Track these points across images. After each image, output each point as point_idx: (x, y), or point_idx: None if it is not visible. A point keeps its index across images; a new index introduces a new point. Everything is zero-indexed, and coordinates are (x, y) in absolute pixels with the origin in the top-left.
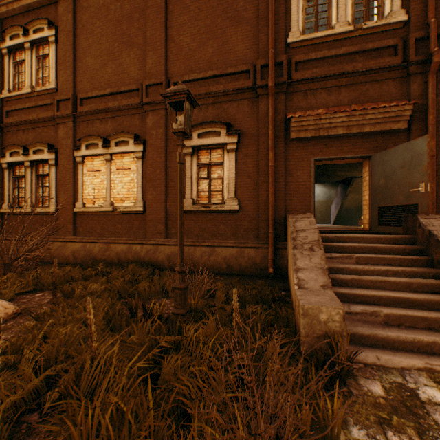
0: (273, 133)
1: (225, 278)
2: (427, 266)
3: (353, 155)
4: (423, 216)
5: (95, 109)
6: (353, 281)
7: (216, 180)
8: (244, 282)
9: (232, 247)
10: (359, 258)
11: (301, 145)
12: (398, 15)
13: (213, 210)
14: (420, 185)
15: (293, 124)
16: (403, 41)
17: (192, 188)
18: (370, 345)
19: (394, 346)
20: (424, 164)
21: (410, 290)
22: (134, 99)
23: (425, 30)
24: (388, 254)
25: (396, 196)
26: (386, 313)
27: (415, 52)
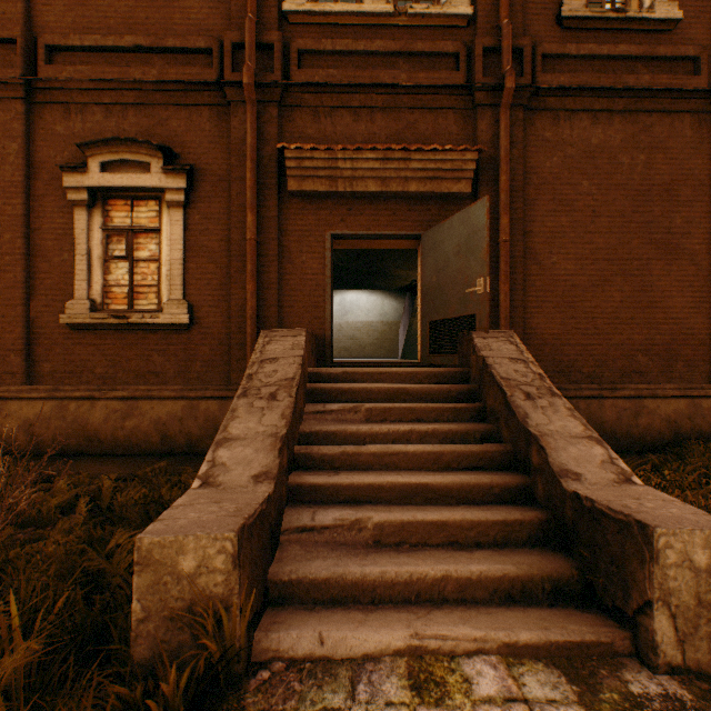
0: (254, 177)
1: (152, 462)
2: (477, 420)
3: (395, 231)
4: (481, 335)
5: None
6: (343, 457)
7: (148, 263)
8: (185, 470)
9: (175, 399)
10: (371, 411)
11: (309, 206)
12: (460, 4)
13: (137, 324)
14: (478, 282)
15: (290, 162)
16: (468, 50)
17: (91, 277)
18: (332, 600)
19: (377, 595)
20: (483, 246)
21: (439, 467)
22: None
23: (496, 37)
24: (424, 400)
25: (451, 302)
26: (377, 521)
27: (484, 71)
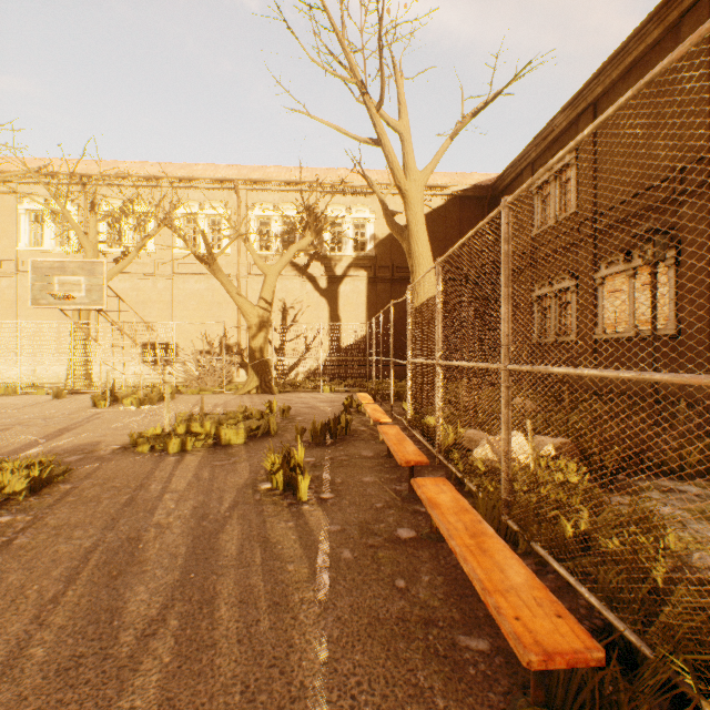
0: None
1: None
2: None
3: None
4: None
5: (615, 221)
6: None
7: None
8: None
9: None
10: None
11: None
12: None
13: None
14: None
15: None
16: None
17: None
18: None
19: None
20: None
21: None
22: (662, 192)
23: None
24: None
25: None
26: None
27: None
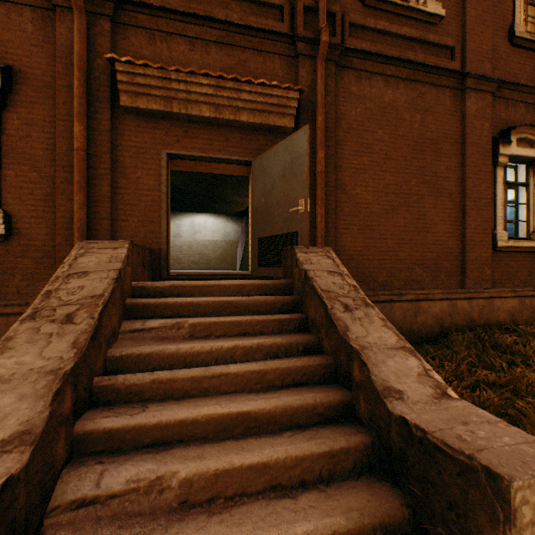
0: (83, 86)
1: None
2: (300, 330)
3: (228, 156)
4: (303, 250)
5: None
6: (156, 386)
7: None
8: None
9: None
10: (195, 327)
11: (145, 124)
12: None
13: None
14: (301, 202)
15: (122, 76)
16: (291, 6)
17: None
18: None
19: None
20: (305, 170)
21: (263, 386)
22: None
23: None
24: (251, 312)
25: (277, 220)
26: (184, 476)
27: (304, 26)
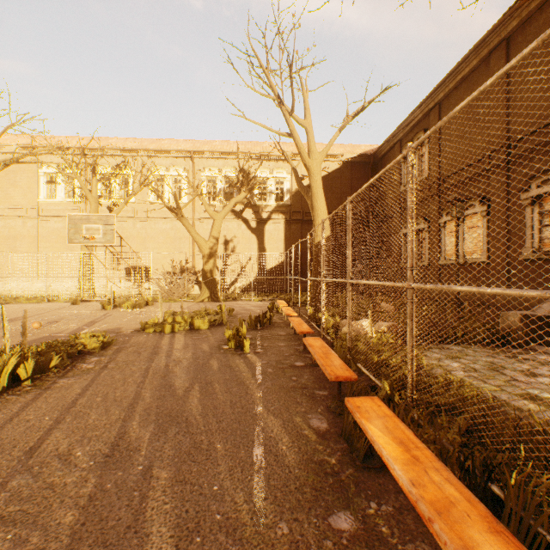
0: None
1: None
2: None
3: None
4: None
5: (452, 184)
6: None
7: None
8: None
9: None
10: None
11: None
12: None
13: None
14: None
15: None
16: None
17: (532, 237)
18: None
19: None
20: None
21: None
22: (479, 167)
23: None
24: None
25: None
26: None
27: None
